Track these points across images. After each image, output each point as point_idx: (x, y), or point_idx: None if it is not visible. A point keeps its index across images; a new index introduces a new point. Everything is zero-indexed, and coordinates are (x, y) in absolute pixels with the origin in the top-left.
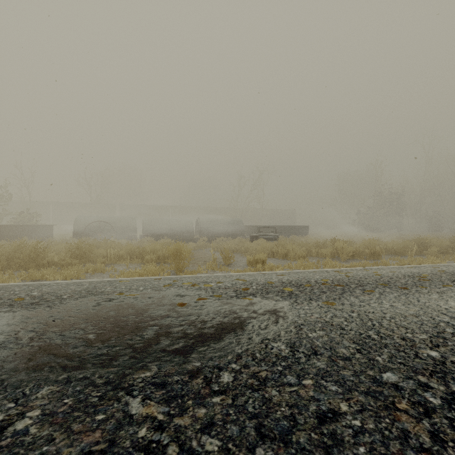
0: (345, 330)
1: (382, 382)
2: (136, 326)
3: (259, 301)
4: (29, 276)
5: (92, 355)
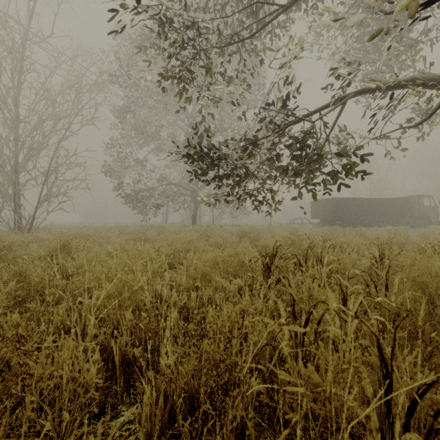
0: None
1: None
2: None
3: None
4: None
5: None
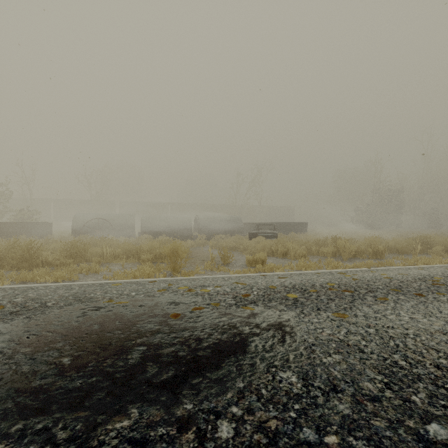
0: (366, 354)
1: (429, 441)
2: (121, 346)
3: (261, 312)
4: (19, 278)
5: (60, 391)
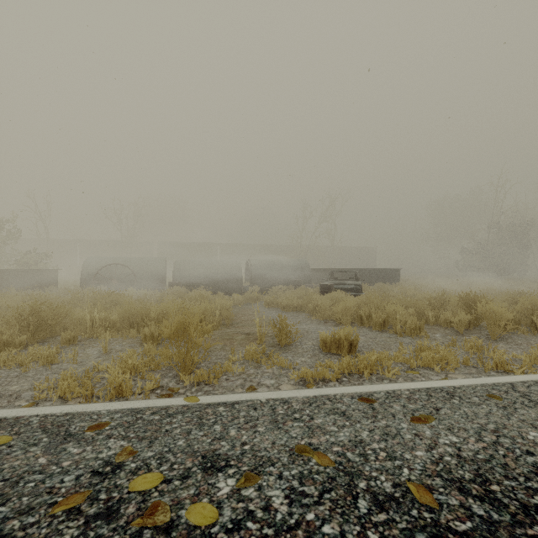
0: None
1: None
2: None
3: None
4: None
5: None
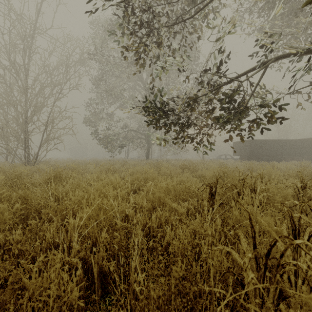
0: None
1: None
2: None
3: None
4: None
5: None
